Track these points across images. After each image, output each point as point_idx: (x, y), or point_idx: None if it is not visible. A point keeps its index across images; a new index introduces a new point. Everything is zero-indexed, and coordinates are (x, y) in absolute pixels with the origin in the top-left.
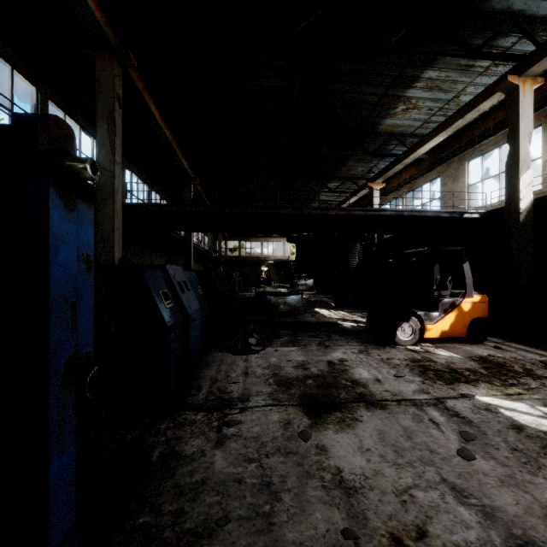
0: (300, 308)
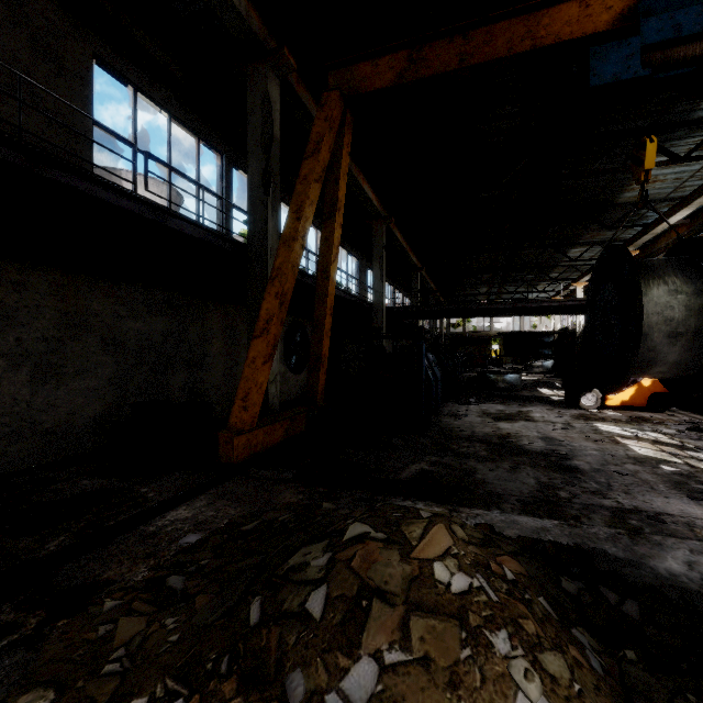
0: (518, 386)
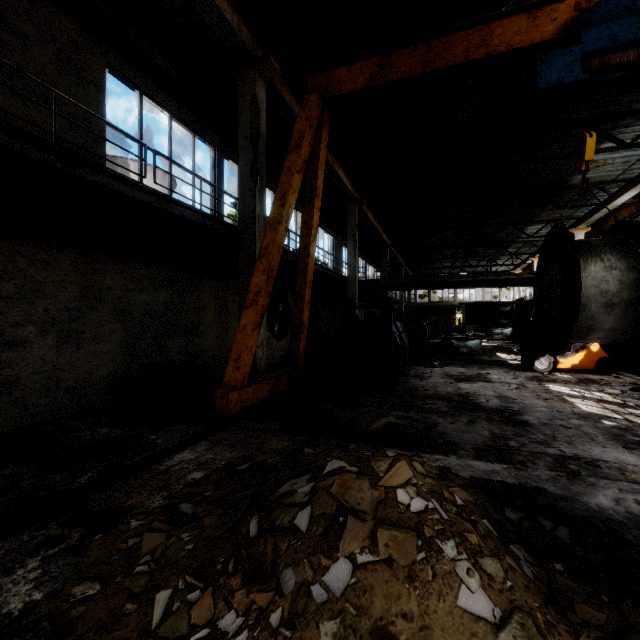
0: (478, 351)
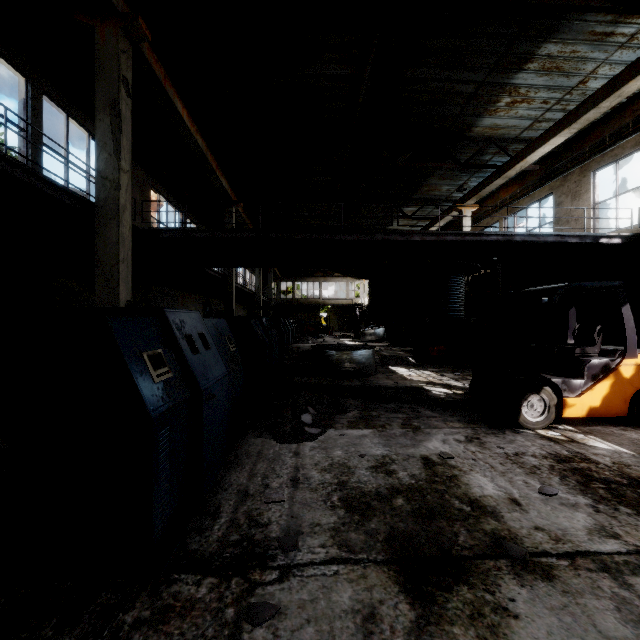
0: (371, 367)
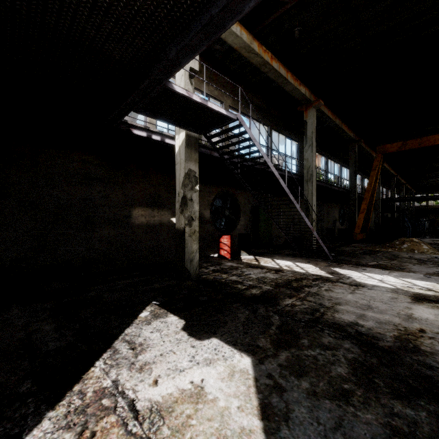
0: None
